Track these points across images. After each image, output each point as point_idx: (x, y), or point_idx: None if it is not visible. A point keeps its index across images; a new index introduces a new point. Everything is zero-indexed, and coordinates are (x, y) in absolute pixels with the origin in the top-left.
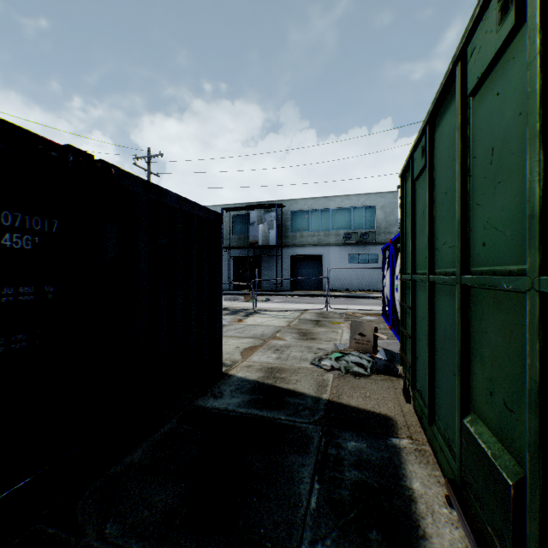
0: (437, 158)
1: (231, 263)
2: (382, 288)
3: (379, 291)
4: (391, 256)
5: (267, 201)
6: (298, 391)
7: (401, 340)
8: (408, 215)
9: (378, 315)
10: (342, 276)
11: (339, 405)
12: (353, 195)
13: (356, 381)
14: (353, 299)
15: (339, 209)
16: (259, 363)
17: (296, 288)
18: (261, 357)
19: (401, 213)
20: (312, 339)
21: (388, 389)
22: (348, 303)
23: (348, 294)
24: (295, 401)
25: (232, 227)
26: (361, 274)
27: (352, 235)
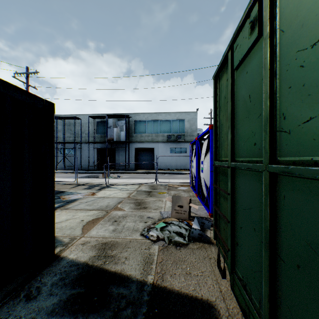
0: (286, 12)
1: (96, 152)
2: (190, 168)
3: (187, 169)
4: (197, 148)
5: (120, 113)
6: (124, 274)
7: (214, 217)
8: (223, 108)
9: (188, 186)
10: (166, 161)
11: (163, 291)
12: (172, 112)
13: (177, 252)
14: (172, 174)
15: (164, 120)
16: (95, 238)
17: (138, 168)
18: (99, 230)
19: (214, 109)
20: (144, 208)
21: (204, 259)
22: (170, 177)
23: (169, 172)
24: (119, 291)
25: (96, 129)
26: (177, 159)
27: (171, 136)
